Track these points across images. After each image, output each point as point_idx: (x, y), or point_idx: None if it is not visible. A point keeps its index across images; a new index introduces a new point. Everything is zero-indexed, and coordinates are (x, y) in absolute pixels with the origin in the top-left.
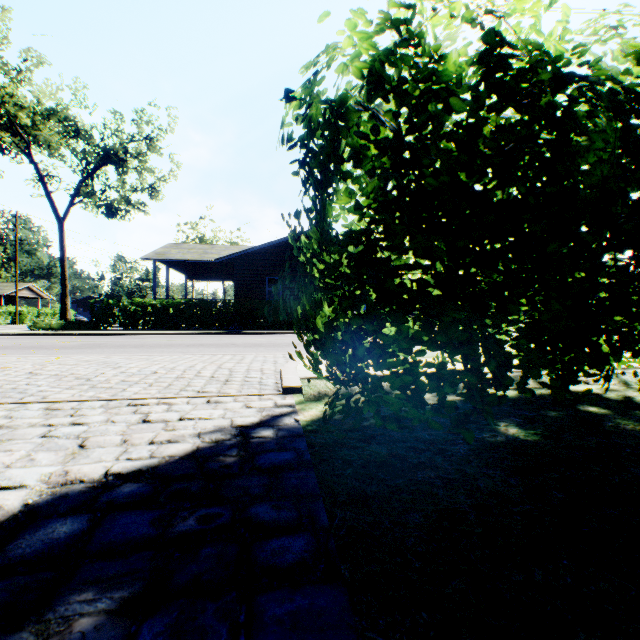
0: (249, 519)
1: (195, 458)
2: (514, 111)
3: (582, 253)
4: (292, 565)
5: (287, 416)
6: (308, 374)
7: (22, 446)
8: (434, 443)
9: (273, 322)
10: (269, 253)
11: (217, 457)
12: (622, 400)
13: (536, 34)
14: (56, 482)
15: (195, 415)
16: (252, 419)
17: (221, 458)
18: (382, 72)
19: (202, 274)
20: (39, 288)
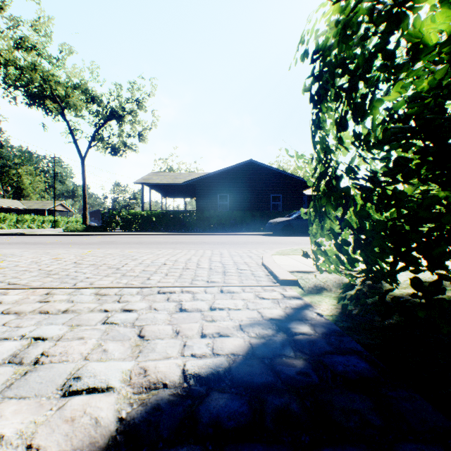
0: None
1: (259, 358)
2: None
3: None
4: None
5: (306, 309)
6: (291, 268)
7: (91, 333)
8: None
9: (224, 226)
10: (220, 177)
11: (281, 358)
12: None
13: None
14: (139, 385)
15: (221, 305)
16: (276, 311)
17: (286, 360)
18: None
19: (173, 193)
20: (67, 204)
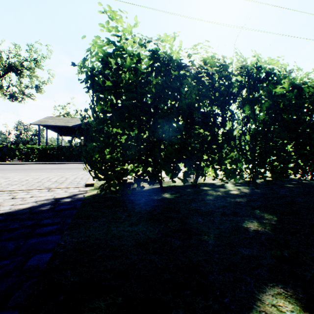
0: (40, 223)
1: (29, 209)
2: (163, 77)
3: (190, 130)
4: (48, 232)
5: (81, 194)
6: None
7: None
8: (133, 200)
9: None
10: None
11: (40, 208)
12: (219, 185)
13: (170, 50)
14: None
15: (39, 195)
16: (64, 196)
17: (41, 208)
18: (107, 60)
19: (67, 133)
20: None
